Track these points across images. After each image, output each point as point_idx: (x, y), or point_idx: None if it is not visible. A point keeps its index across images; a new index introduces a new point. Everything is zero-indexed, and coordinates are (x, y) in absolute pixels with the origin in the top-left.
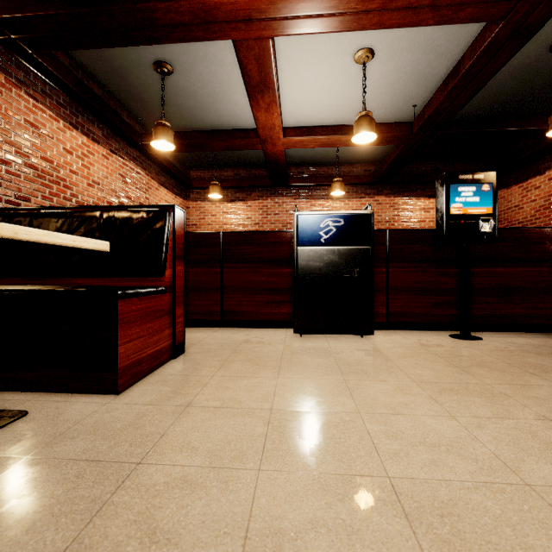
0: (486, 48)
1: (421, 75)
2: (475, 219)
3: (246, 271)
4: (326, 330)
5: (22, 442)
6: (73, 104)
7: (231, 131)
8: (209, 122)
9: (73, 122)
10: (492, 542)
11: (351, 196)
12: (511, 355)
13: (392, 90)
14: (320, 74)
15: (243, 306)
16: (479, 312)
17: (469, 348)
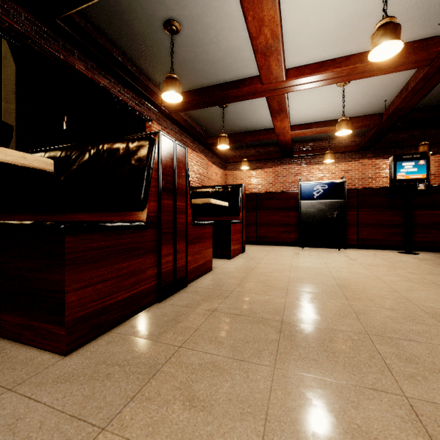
0: (422, 78)
1: (386, 85)
2: (414, 182)
3: (270, 214)
4: (317, 246)
5: (213, 265)
6: (180, 130)
7: (258, 131)
8: (243, 125)
9: (180, 139)
10: (357, 282)
11: (340, 160)
12: (428, 259)
13: (366, 95)
14: (315, 94)
15: (268, 233)
16: (423, 239)
17: (404, 256)
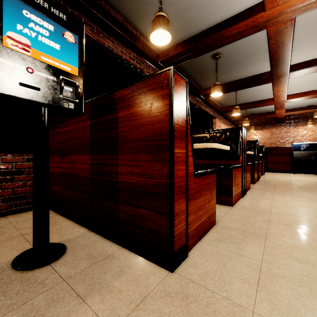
0: None
1: None
2: None
3: (274, 157)
4: (303, 172)
5: None
6: (222, 118)
7: (264, 113)
8: (253, 110)
9: (222, 122)
10: None
11: None
12: None
13: None
14: None
15: (273, 167)
16: None
17: None
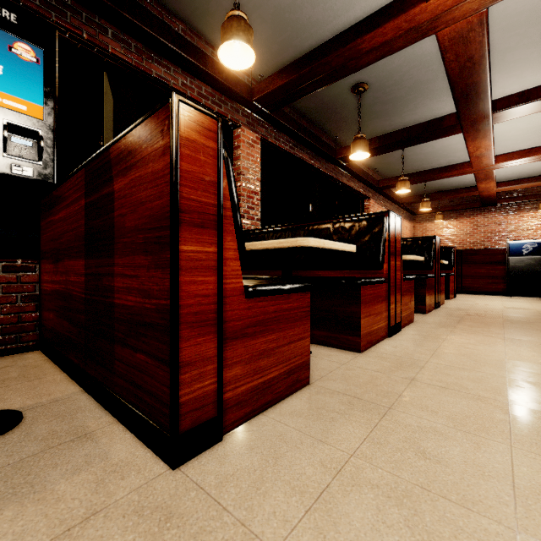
0: None
1: None
2: None
3: (475, 268)
4: (526, 295)
5: None
6: (383, 198)
7: (458, 189)
8: (440, 183)
9: (383, 205)
10: None
11: None
12: None
13: None
14: None
15: (474, 284)
16: None
17: None
